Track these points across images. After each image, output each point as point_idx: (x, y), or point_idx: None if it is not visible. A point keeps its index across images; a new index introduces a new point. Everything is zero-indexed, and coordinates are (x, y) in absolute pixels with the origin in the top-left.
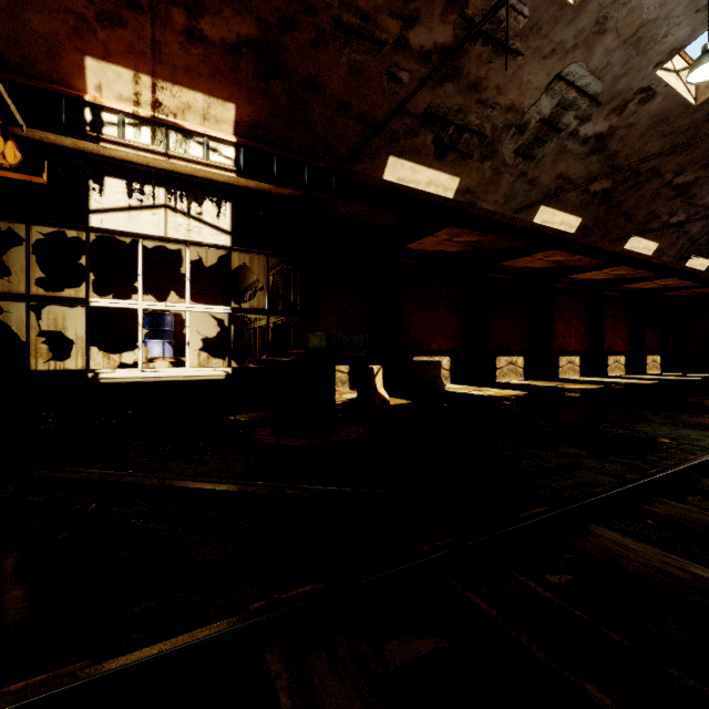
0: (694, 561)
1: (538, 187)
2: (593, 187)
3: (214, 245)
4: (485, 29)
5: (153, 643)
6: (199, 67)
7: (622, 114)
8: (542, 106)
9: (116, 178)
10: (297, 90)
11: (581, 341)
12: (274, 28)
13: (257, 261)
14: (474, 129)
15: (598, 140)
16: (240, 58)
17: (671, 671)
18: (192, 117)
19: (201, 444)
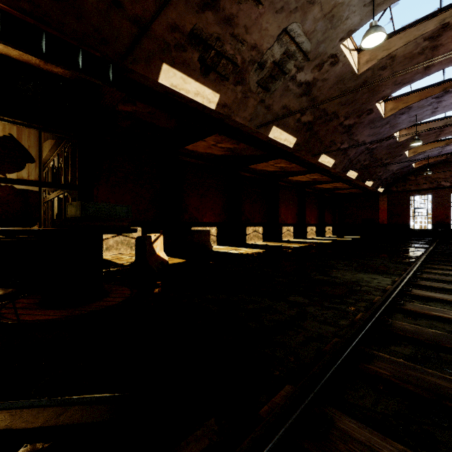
0: None
1: (272, 112)
2: (303, 119)
3: None
4: None
5: None
6: None
7: (320, 70)
8: (274, 52)
9: None
10: None
11: (293, 218)
12: None
13: (45, 141)
14: (229, 57)
15: (307, 86)
16: None
17: None
18: None
19: None
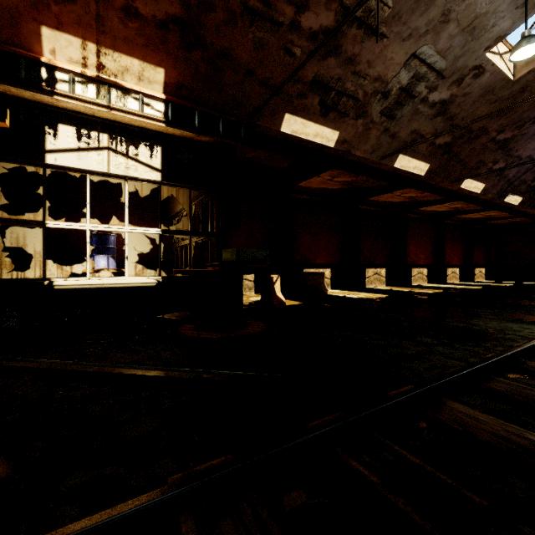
0: (528, 428)
1: (398, 140)
2: (438, 141)
3: (147, 180)
4: (359, 16)
5: (82, 514)
6: (135, 38)
7: (460, 86)
8: (401, 78)
9: (68, 125)
10: (213, 59)
11: (427, 257)
12: (195, 9)
13: (183, 194)
14: (350, 94)
15: (442, 105)
16: (168, 32)
17: (525, 529)
18: (129, 78)
19: (136, 337)
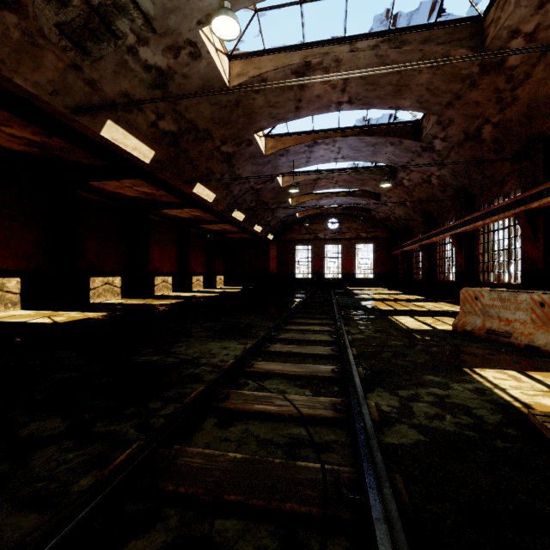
0: None
1: (102, 96)
2: (162, 124)
3: None
4: None
5: None
6: None
7: (177, 59)
8: None
9: None
10: None
11: (173, 265)
12: None
13: None
14: None
15: (160, 74)
16: None
17: None
18: None
19: None
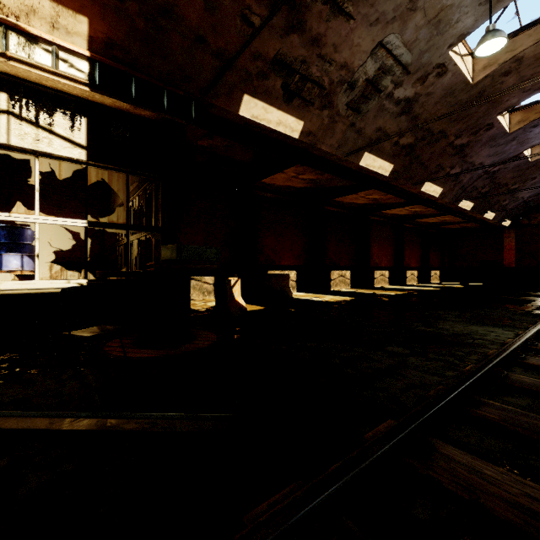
0: None
1: (364, 137)
2: (402, 141)
3: (68, 158)
4: None
5: None
6: None
7: (424, 84)
8: (368, 68)
9: None
10: (154, 15)
11: (389, 260)
12: None
13: (124, 183)
14: (315, 80)
15: (407, 103)
16: None
17: None
18: (38, 23)
19: (42, 360)
